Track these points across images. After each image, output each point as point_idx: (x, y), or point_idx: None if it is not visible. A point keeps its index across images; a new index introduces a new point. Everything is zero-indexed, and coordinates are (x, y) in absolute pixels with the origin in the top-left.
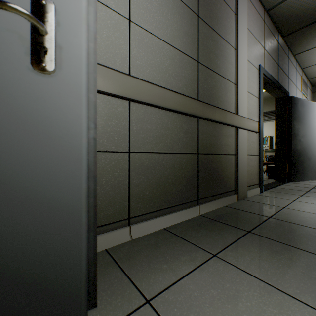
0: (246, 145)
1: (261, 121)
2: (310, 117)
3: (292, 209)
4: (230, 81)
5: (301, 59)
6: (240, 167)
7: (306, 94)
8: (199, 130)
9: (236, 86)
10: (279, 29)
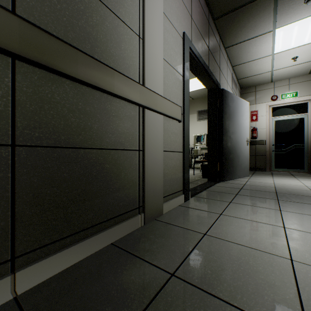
0: (160, 136)
1: (187, 108)
2: (239, 113)
3: (215, 238)
4: (129, 27)
5: (231, 54)
6: (150, 170)
7: (236, 93)
8: (21, 89)
9: (143, 40)
10: (209, 6)
